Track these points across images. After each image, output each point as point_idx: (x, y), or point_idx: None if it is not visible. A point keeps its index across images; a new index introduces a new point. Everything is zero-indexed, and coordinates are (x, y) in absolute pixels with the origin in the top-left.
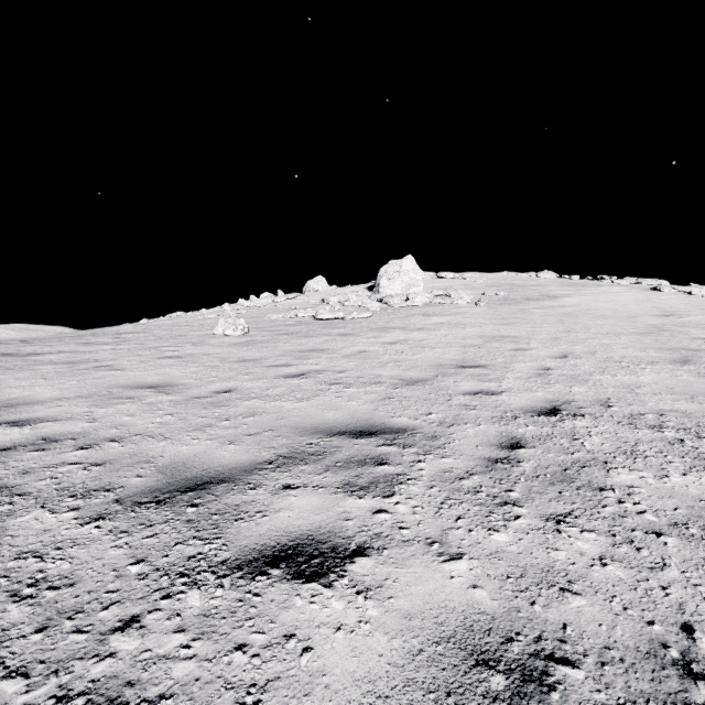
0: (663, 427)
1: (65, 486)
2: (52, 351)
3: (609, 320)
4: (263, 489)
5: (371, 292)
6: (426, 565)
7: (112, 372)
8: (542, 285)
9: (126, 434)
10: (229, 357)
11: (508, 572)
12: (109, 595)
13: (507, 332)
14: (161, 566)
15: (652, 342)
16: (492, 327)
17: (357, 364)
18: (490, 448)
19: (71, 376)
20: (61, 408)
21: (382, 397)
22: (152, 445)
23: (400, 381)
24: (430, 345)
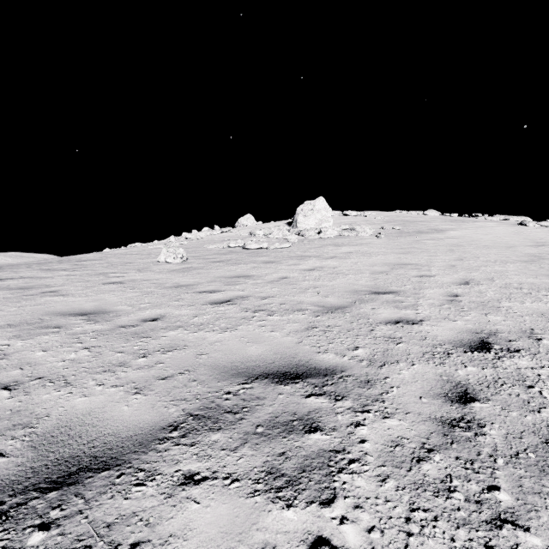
0: None
1: None
2: (14, 277)
3: (492, 249)
4: (155, 484)
5: (290, 226)
6: None
7: (55, 298)
8: (429, 221)
9: (26, 377)
10: (166, 283)
11: None
12: None
13: (408, 260)
14: None
15: (538, 269)
16: (394, 256)
17: (279, 289)
18: (437, 402)
19: (15, 301)
20: None
21: (305, 326)
22: (46, 395)
23: (320, 308)
24: (343, 271)
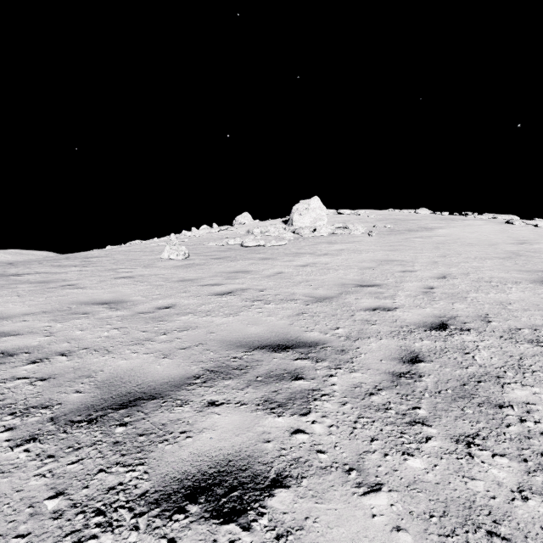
0: (540, 342)
1: (8, 402)
2: (30, 272)
3: (475, 247)
4: (189, 406)
5: (286, 225)
6: (346, 499)
7: (75, 290)
8: (420, 220)
9: (75, 348)
10: (172, 277)
11: (430, 508)
12: (17, 541)
13: (395, 256)
14: (79, 501)
15: (513, 265)
16: (383, 253)
17: (275, 283)
18: (393, 362)
19: (40, 293)
20: (25, 322)
21: (296, 312)
22: (96, 359)
23: (311, 298)
24: (333, 267)
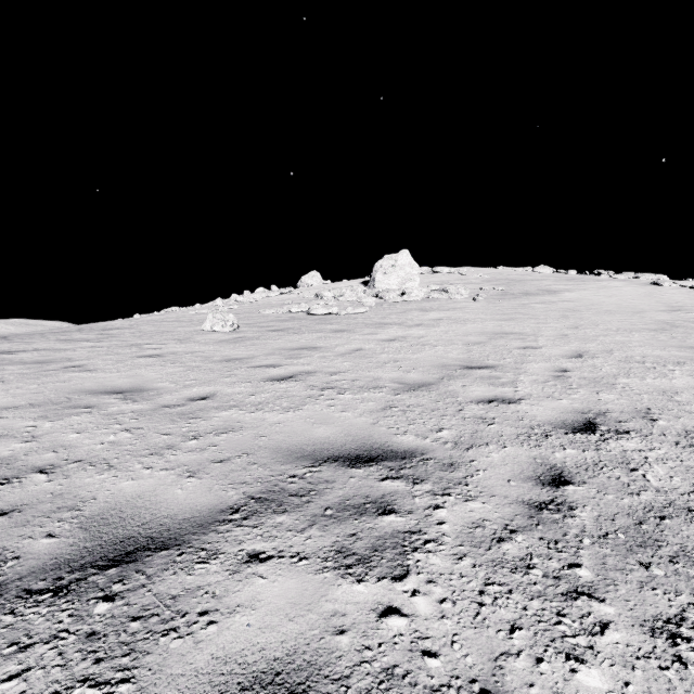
0: None
1: None
2: (27, 349)
3: (615, 315)
4: (219, 562)
5: (366, 287)
6: None
7: (81, 374)
8: (539, 280)
9: (62, 460)
10: (214, 356)
11: None
12: None
13: (510, 328)
14: None
15: (669, 339)
16: (494, 323)
17: (352, 364)
18: (527, 485)
19: (33, 378)
20: (1, 420)
21: (382, 405)
22: (89, 479)
23: (401, 385)
24: (430, 342)
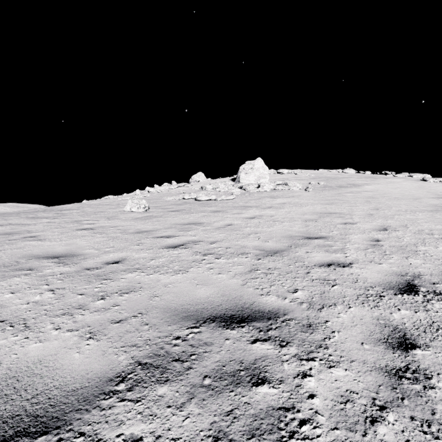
0: None
1: None
2: (4, 224)
3: (402, 200)
4: None
5: (234, 182)
6: None
7: (34, 242)
8: (347, 178)
9: None
10: (129, 229)
11: None
12: None
13: (332, 209)
14: None
15: None
16: (321, 206)
17: (225, 235)
18: (379, 348)
19: None
20: None
21: (248, 268)
22: (3, 341)
23: (261, 252)
24: (279, 219)
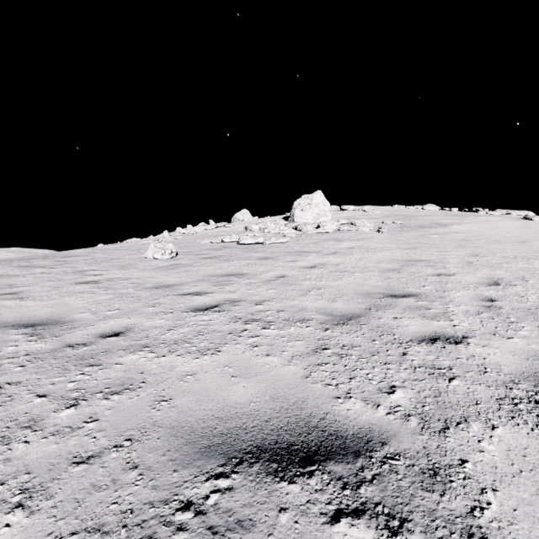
0: None
1: None
2: None
3: (505, 244)
4: None
5: (287, 221)
6: None
7: (10, 302)
8: (429, 216)
9: None
10: (147, 282)
11: None
12: None
13: (417, 256)
14: None
15: None
16: (401, 251)
17: (277, 291)
18: None
19: None
20: None
21: (312, 346)
22: None
23: (328, 317)
24: (347, 269)
